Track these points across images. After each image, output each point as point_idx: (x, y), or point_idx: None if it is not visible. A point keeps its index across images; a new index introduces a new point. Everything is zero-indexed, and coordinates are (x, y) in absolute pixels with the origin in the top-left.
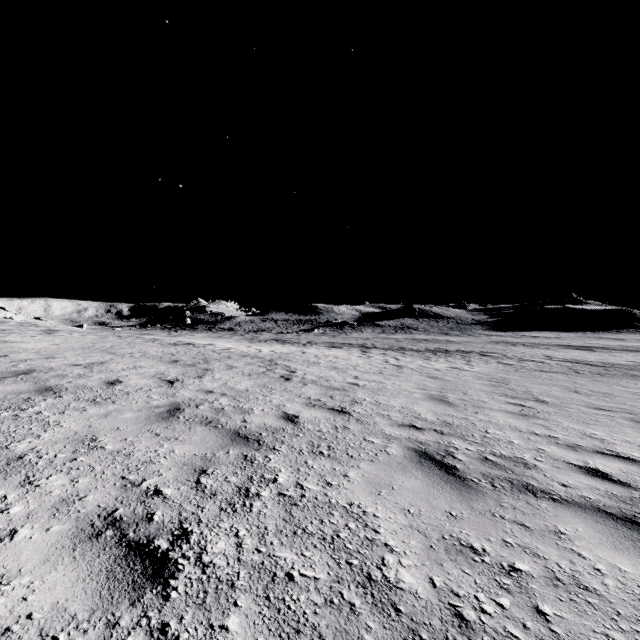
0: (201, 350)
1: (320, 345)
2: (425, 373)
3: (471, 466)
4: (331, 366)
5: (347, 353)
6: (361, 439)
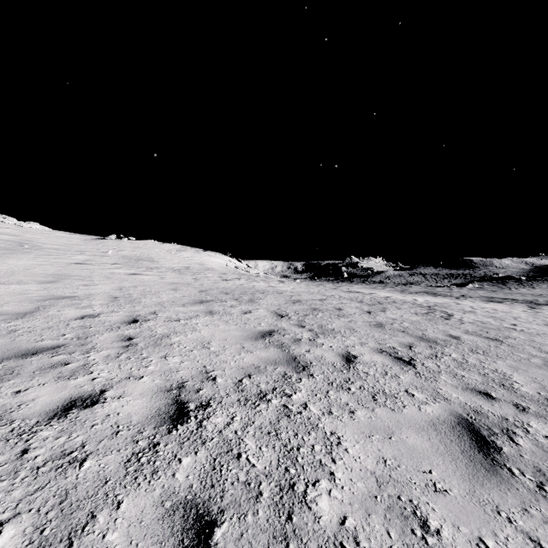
0: (371, 296)
1: (475, 299)
2: None
3: None
4: (487, 315)
5: (508, 307)
6: (509, 353)
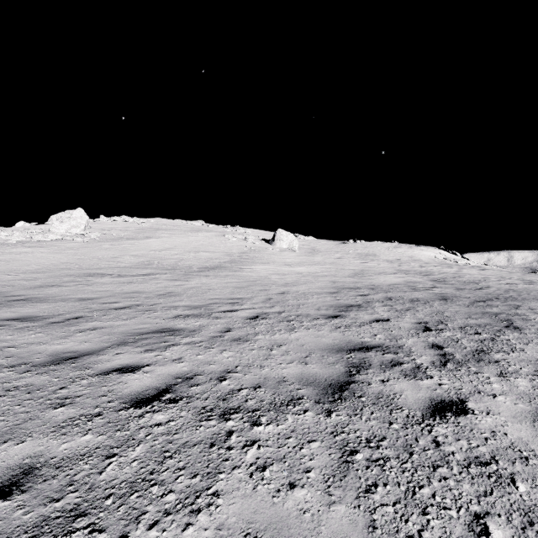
0: None
1: None
2: None
3: None
4: None
5: None
6: None
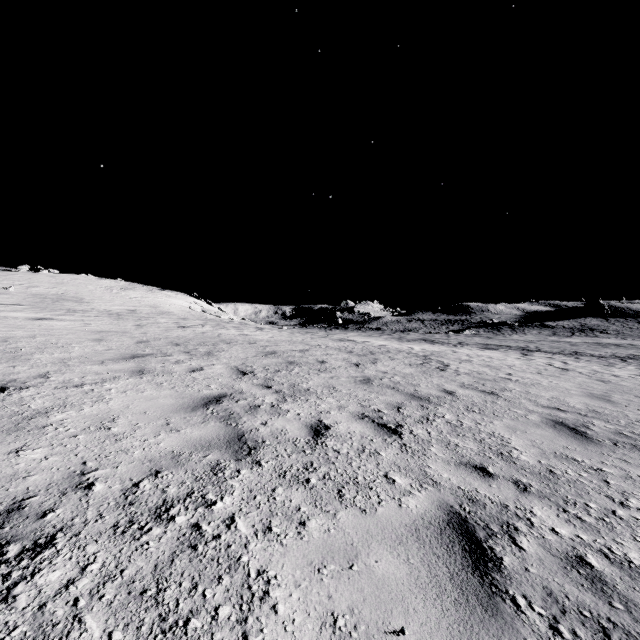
0: (364, 345)
1: (472, 346)
2: (595, 377)
3: (601, 434)
4: (484, 364)
5: (503, 355)
6: (506, 409)
